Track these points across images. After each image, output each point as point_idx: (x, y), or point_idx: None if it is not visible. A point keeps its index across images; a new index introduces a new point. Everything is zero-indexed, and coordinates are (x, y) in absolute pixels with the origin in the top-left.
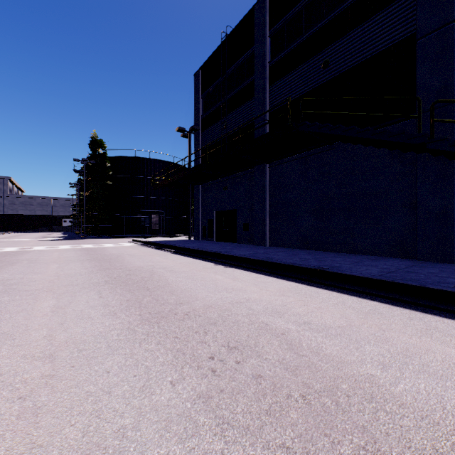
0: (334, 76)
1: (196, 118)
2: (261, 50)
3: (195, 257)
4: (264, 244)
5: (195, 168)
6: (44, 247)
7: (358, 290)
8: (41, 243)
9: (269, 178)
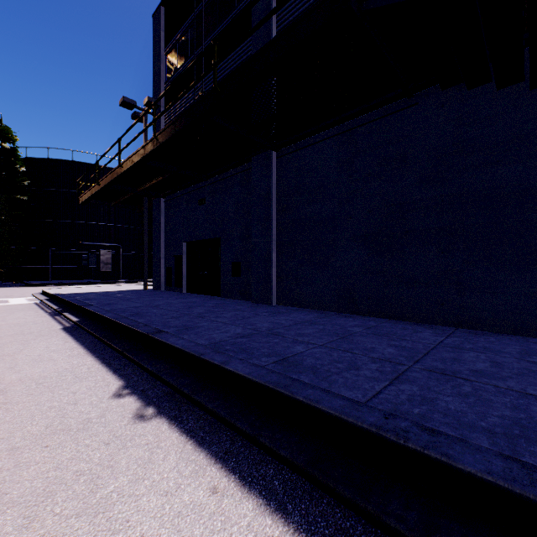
0: None
1: (156, 87)
2: None
3: (102, 342)
4: (268, 302)
5: (136, 155)
6: None
7: None
8: None
9: (278, 177)
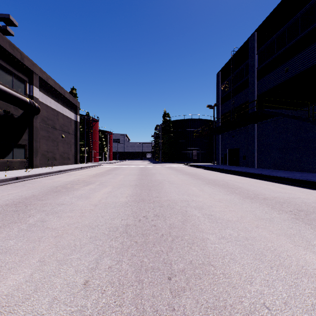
0: (291, 77)
1: (217, 98)
2: (252, 62)
3: (213, 170)
4: (253, 167)
5: (215, 129)
6: (151, 166)
7: (267, 179)
8: (147, 164)
9: (257, 131)
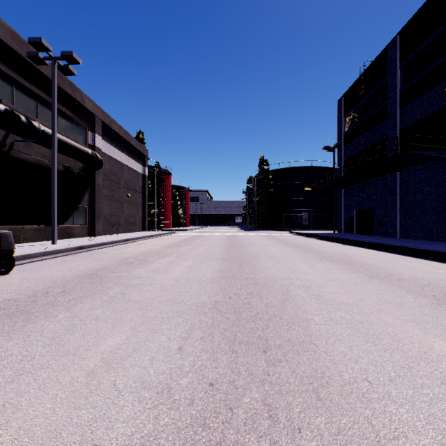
0: None
1: (339, 136)
2: (392, 81)
3: (332, 241)
4: (394, 236)
5: (335, 181)
6: (242, 234)
7: (412, 254)
8: (237, 232)
9: (400, 183)
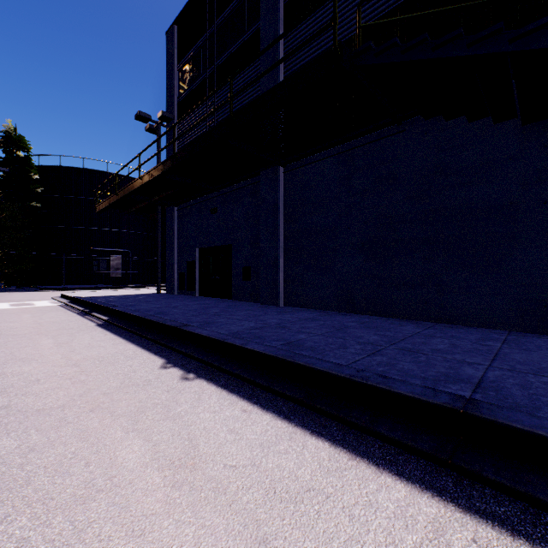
0: None
1: (169, 101)
2: None
3: (136, 335)
4: (276, 303)
5: (156, 170)
6: None
7: None
8: None
9: (285, 190)
